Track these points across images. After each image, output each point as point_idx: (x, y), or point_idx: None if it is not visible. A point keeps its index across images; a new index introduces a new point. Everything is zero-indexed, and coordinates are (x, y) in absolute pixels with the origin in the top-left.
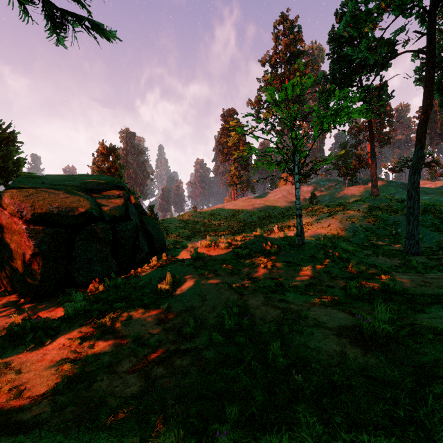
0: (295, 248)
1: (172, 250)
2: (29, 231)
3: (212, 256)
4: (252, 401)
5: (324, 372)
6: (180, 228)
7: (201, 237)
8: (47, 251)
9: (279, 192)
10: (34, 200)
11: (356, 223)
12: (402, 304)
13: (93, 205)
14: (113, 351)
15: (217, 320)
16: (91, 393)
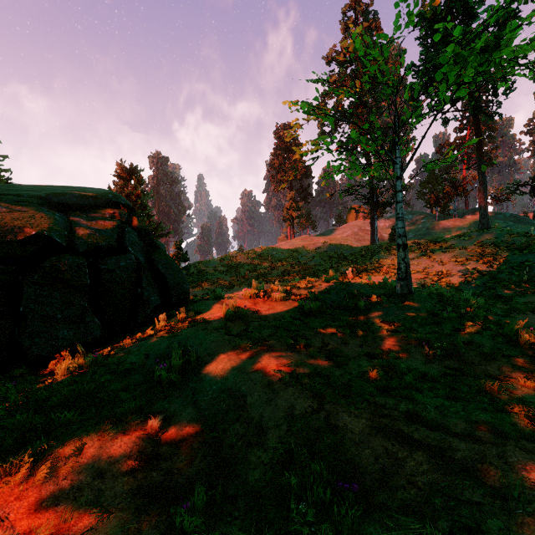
0: (396, 299)
1: (197, 302)
2: None
3: (259, 312)
4: None
5: None
6: (219, 272)
7: (247, 284)
8: None
9: (349, 229)
10: None
11: (465, 265)
12: None
13: (57, 225)
14: None
15: (267, 476)
16: None
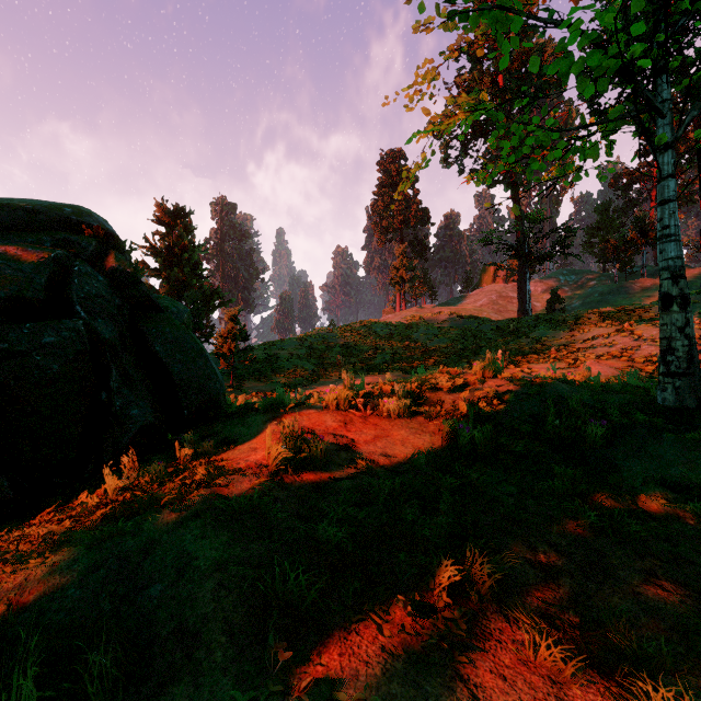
0: (666, 420)
1: (235, 416)
2: None
3: (355, 448)
4: None
5: None
6: (298, 357)
7: (338, 375)
8: None
9: (483, 296)
10: None
11: (700, 346)
12: None
13: None
14: None
15: None
16: None
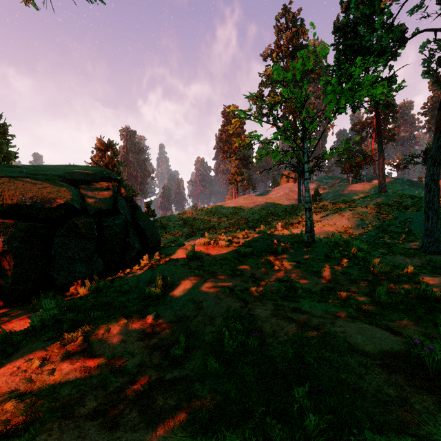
0: (304, 245)
1: (167, 248)
2: None
3: (211, 255)
4: None
5: None
6: (179, 225)
7: (200, 235)
8: (19, 249)
9: (281, 190)
10: (3, 189)
11: (364, 220)
12: None
13: (75, 196)
14: (77, 380)
15: (215, 336)
16: None
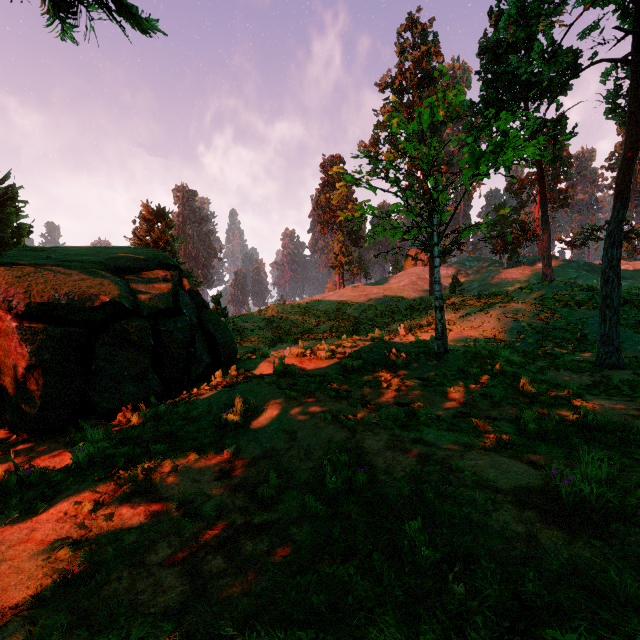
0: (433, 357)
1: (245, 360)
2: (22, 331)
3: (306, 370)
4: (378, 637)
5: (504, 575)
6: (260, 328)
7: (290, 341)
8: (51, 362)
9: (406, 277)
10: (30, 283)
11: (521, 322)
12: (612, 448)
13: (123, 291)
14: (143, 526)
15: (314, 474)
16: (97, 604)
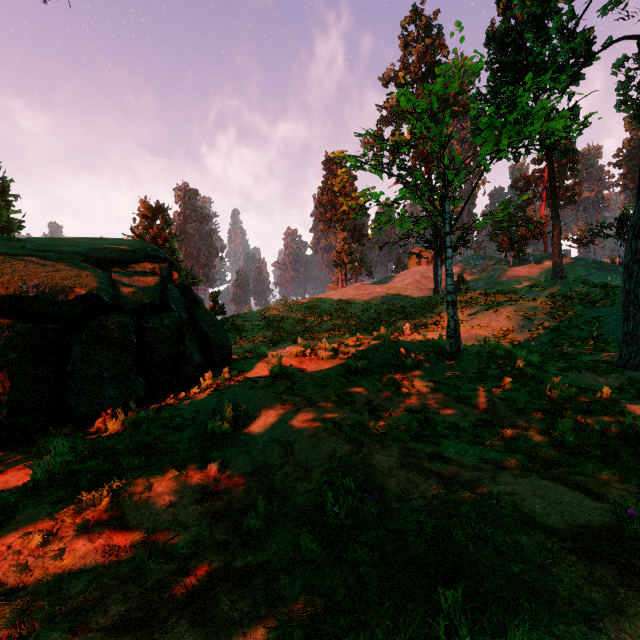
0: (445, 357)
1: (241, 361)
2: None
3: (306, 371)
4: None
5: None
6: (260, 327)
7: (291, 341)
8: (18, 362)
9: (410, 276)
10: None
11: (533, 320)
12: None
13: (103, 284)
14: (97, 568)
15: (312, 498)
16: None
